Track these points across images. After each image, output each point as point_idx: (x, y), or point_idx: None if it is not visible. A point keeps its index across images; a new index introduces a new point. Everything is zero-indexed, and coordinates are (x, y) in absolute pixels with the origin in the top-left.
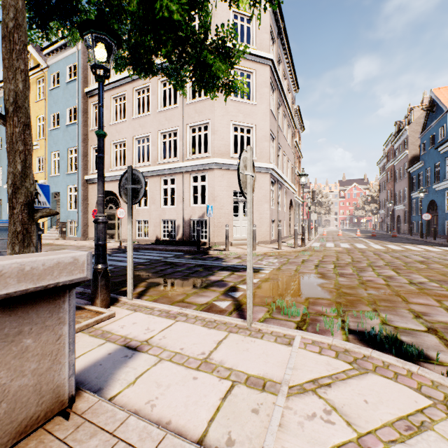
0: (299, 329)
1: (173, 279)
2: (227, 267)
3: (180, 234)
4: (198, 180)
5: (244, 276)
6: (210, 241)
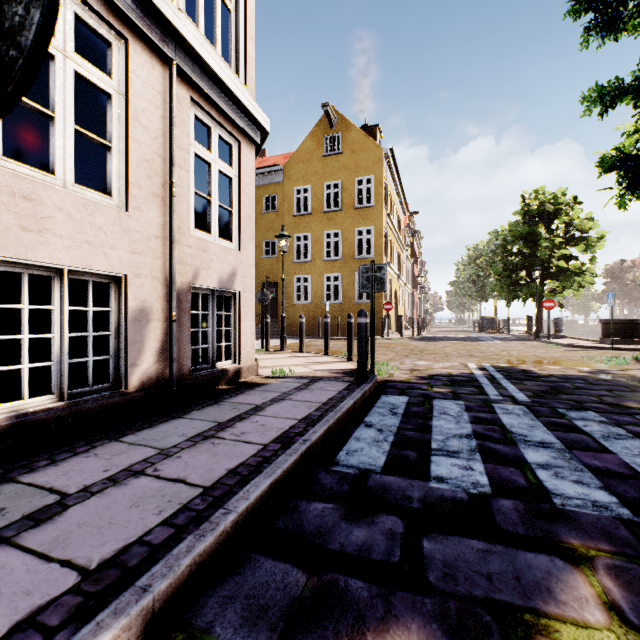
0: (635, 364)
1: (634, 382)
2: (506, 372)
3: (154, 356)
4: (214, 144)
5: (543, 368)
6: (248, 364)
